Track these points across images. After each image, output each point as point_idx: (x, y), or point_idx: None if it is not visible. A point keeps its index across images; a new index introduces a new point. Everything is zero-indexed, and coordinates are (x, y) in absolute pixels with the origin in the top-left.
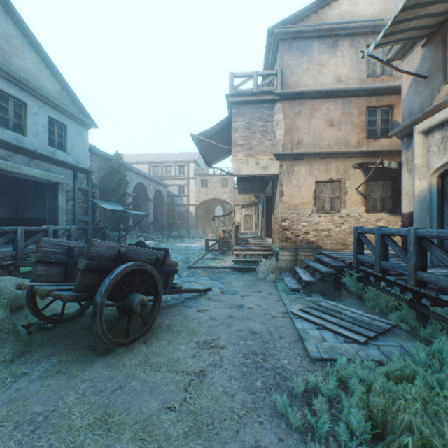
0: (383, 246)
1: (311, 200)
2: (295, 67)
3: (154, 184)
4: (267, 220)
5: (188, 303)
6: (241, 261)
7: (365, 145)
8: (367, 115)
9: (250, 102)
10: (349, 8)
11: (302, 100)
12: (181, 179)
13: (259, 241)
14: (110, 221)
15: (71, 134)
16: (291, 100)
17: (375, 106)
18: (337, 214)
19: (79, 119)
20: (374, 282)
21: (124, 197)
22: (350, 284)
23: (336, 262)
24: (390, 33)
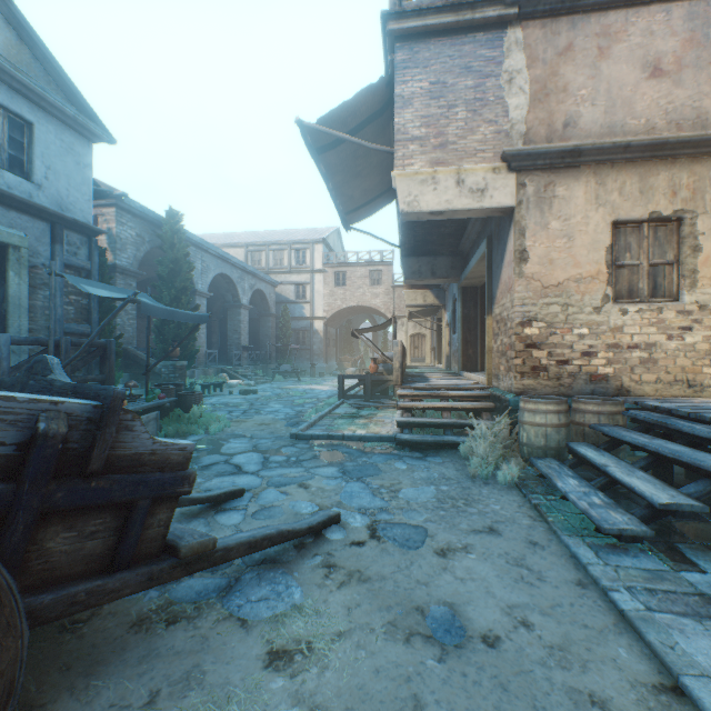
0: None
1: (602, 270)
2: None
3: (250, 279)
4: (464, 335)
5: (246, 595)
6: (417, 424)
7: None
8: None
9: (441, 32)
10: None
11: (577, 15)
12: (300, 273)
13: (450, 378)
14: (158, 340)
15: (44, 143)
16: (547, 18)
17: None
18: (673, 305)
19: (65, 114)
20: None
21: (184, 295)
22: None
23: None
24: None
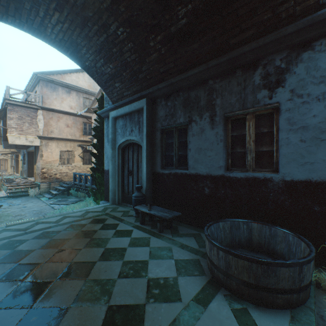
0: (80, 178)
1: (59, 159)
2: (50, 96)
3: None
4: (29, 166)
5: None
6: (14, 192)
7: (83, 137)
8: (84, 125)
9: (22, 105)
10: (76, 79)
11: (54, 112)
12: None
13: (24, 180)
14: None
15: None
16: (48, 111)
17: (87, 122)
18: (71, 165)
19: None
20: (83, 191)
21: None
22: (73, 192)
23: (68, 185)
24: (85, 111)
